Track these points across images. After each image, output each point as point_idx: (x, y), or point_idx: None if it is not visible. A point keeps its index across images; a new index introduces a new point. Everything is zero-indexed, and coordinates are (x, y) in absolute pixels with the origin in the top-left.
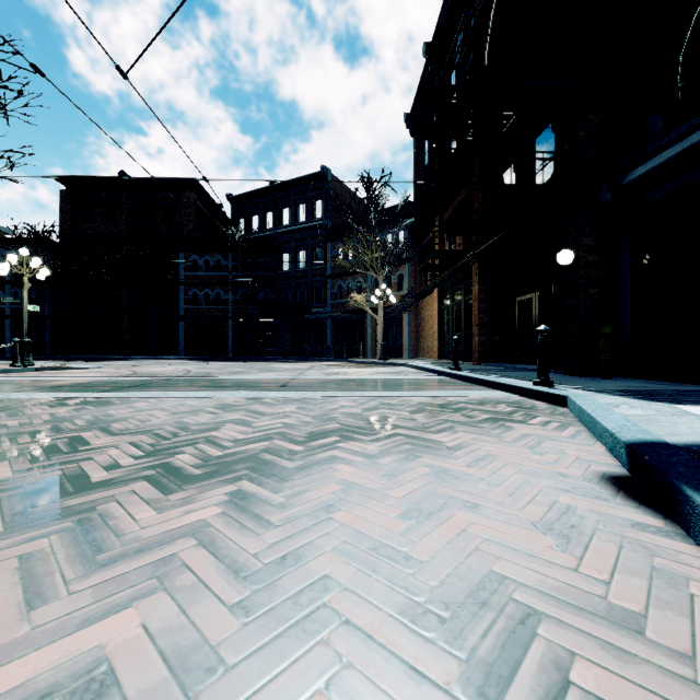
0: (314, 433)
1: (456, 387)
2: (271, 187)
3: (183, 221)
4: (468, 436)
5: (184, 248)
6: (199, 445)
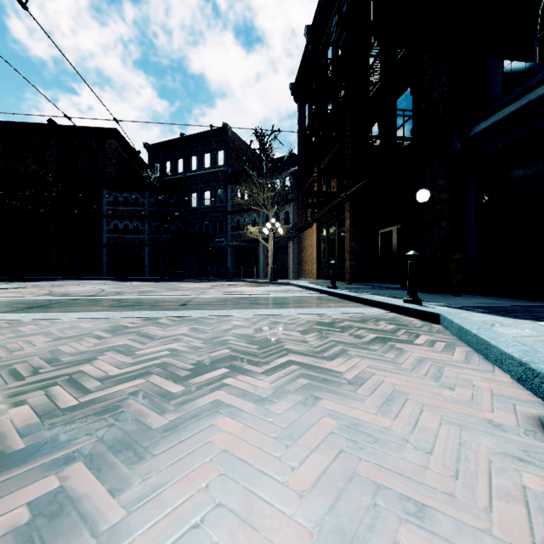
0: (201, 363)
1: (337, 304)
2: (181, 138)
3: (105, 164)
4: (365, 363)
5: (106, 187)
6: (54, 388)
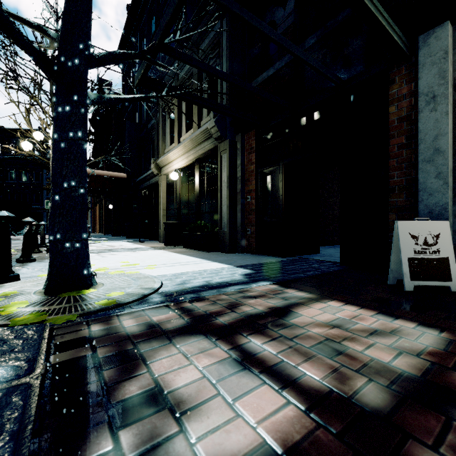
0: None
1: None
2: (0, 129)
3: None
4: None
5: None
6: None
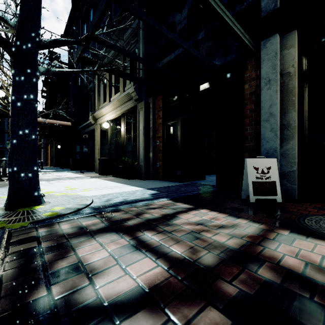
0: None
1: None
2: None
3: None
4: None
5: None
6: None
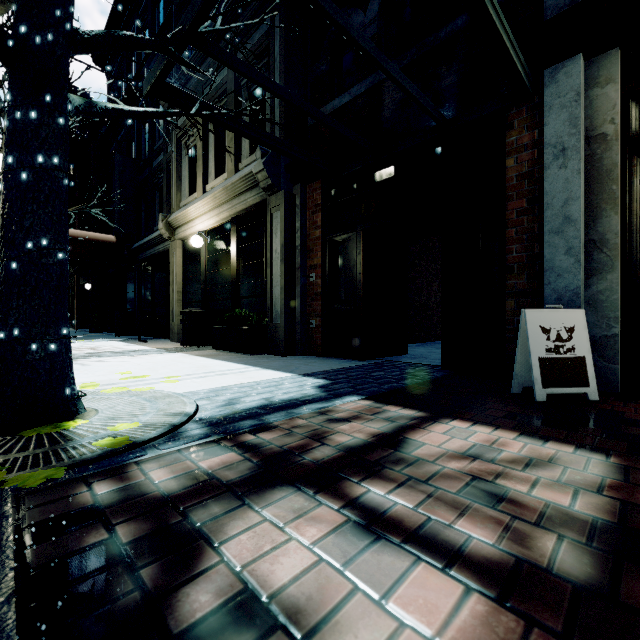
0: None
1: None
2: None
3: None
4: None
5: None
6: None
